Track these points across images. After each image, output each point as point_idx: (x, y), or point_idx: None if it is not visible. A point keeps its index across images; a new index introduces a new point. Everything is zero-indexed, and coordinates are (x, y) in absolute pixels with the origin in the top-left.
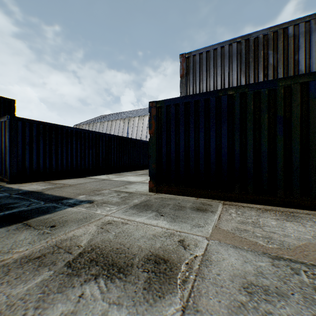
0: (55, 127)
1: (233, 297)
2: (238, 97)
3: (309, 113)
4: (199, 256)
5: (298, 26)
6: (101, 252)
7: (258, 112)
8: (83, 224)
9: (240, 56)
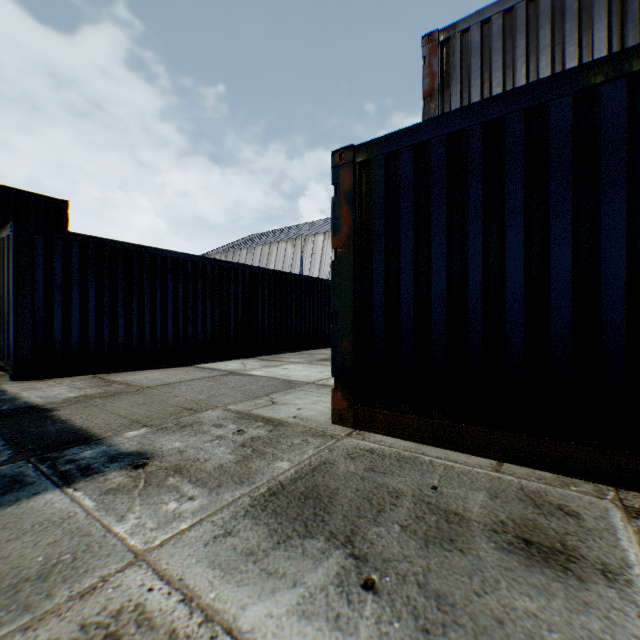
0: (124, 249)
1: None
2: None
3: None
4: None
5: None
6: None
7: None
8: None
9: (621, 1)
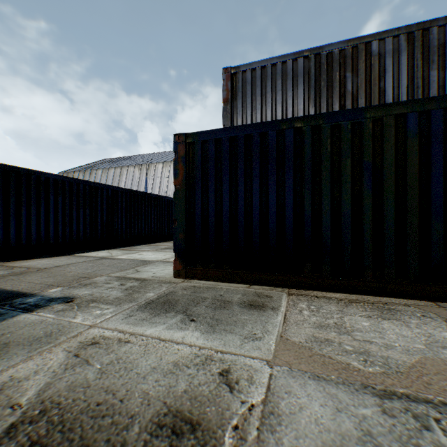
0: (15, 171)
1: None
2: (309, 131)
3: (407, 159)
4: (257, 404)
5: (385, 42)
6: (62, 417)
7: (337, 155)
8: (41, 350)
9: (309, 77)
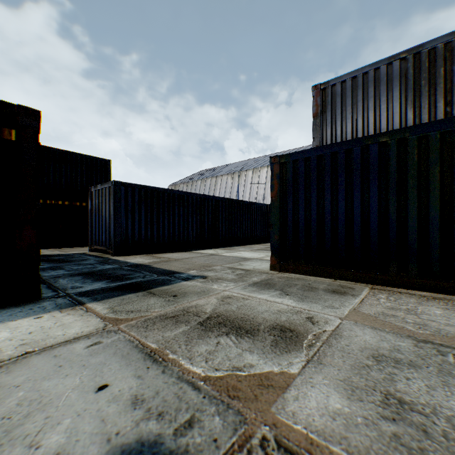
0: (156, 191)
1: (359, 361)
2: (394, 144)
3: None
4: (328, 331)
5: None
6: (227, 319)
7: (425, 164)
8: (203, 297)
9: (405, 79)
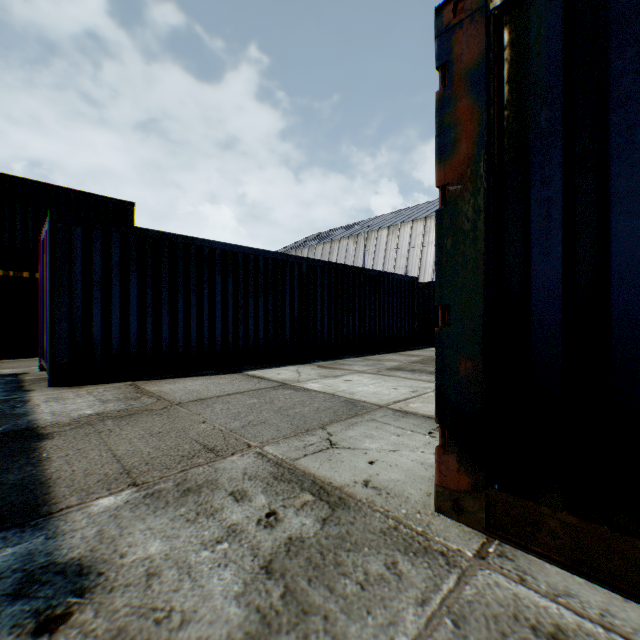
0: (168, 240)
1: None
2: None
3: None
4: None
5: None
6: None
7: None
8: None
9: None
